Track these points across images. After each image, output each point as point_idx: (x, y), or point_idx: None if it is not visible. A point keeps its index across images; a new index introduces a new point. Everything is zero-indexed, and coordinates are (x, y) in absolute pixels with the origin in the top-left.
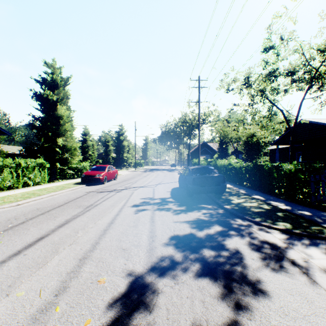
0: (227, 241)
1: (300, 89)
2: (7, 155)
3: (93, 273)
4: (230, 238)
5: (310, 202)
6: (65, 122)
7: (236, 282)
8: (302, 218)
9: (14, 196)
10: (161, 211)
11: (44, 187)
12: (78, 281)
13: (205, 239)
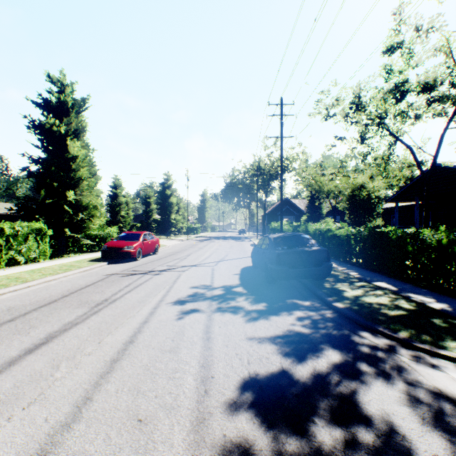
0: (361, 393)
1: (441, 114)
2: (2, 217)
3: None
4: (365, 385)
5: None
6: (80, 166)
7: None
8: None
9: None
10: (223, 314)
11: (40, 266)
12: None
13: (313, 386)
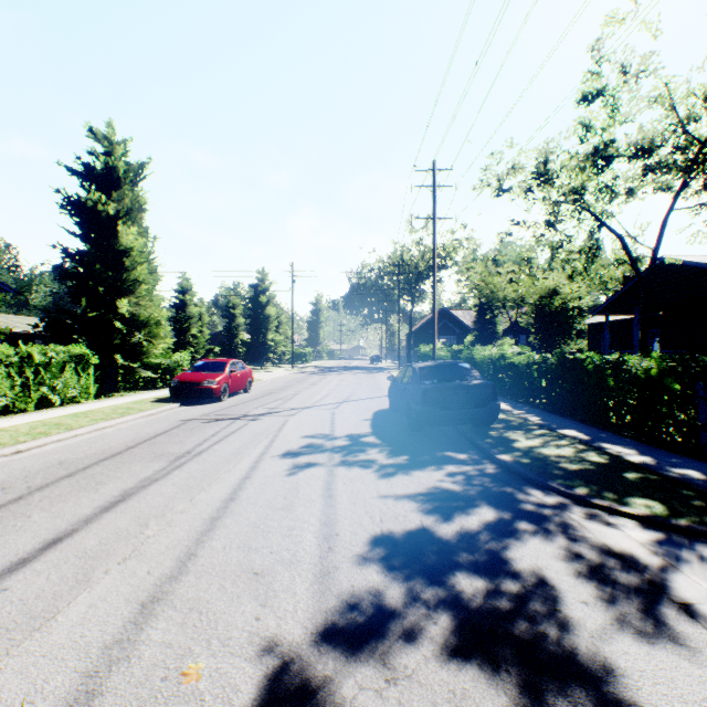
0: (513, 549)
1: (663, 189)
2: (11, 337)
3: (172, 647)
4: (520, 542)
5: (696, 447)
6: (136, 263)
7: (550, 678)
8: (688, 488)
9: (12, 432)
10: (349, 469)
11: (84, 408)
12: (129, 675)
13: (458, 543)
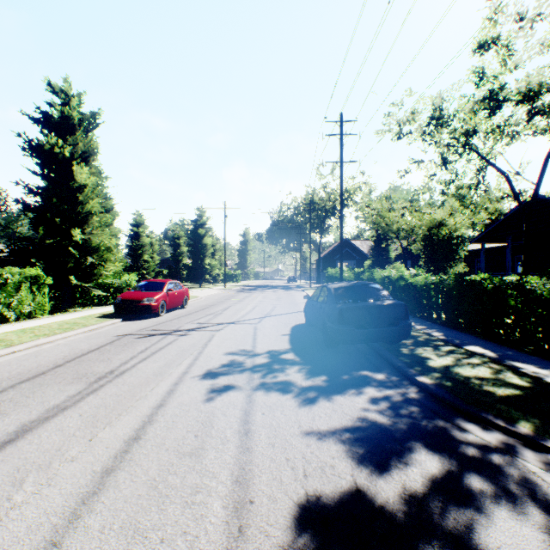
0: (482, 532)
1: (545, 130)
2: None
3: None
4: (485, 517)
5: None
6: (89, 198)
7: None
8: None
9: None
10: (269, 393)
11: (35, 324)
12: None
13: (406, 520)
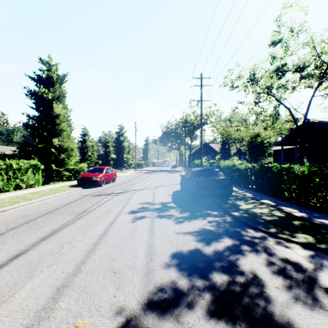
0: (241, 259)
1: (309, 86)
2: (4, 156)
3: (71, 311)
4: (244, 256)
5: (326, 208)
6: (62, 121)
7: None
8: (324, 229)
9: (1, 201)
10: (161, 219)
11: (37, 190)
12: (48, 327)
13: (213, 256)
